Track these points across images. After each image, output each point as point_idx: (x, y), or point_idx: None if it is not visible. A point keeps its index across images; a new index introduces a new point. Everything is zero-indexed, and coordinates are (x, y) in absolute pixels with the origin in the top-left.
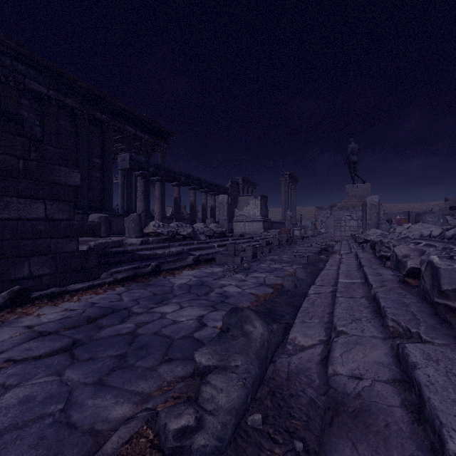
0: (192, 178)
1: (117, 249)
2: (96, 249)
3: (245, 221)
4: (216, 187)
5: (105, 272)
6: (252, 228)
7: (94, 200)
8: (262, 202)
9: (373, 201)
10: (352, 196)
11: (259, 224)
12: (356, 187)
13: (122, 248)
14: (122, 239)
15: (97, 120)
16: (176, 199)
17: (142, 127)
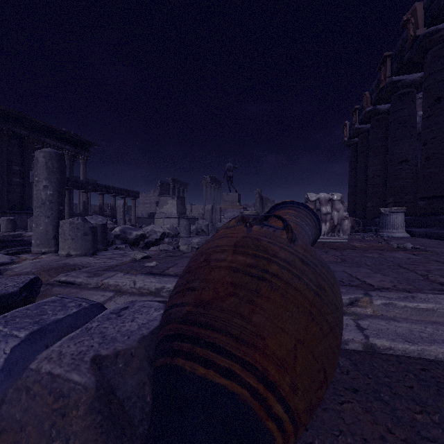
0: (100, 186)
1: (16, 239)
2: (1, 238)
3: (164, 217)
4: (126, 191)
5: (4, 250)
6: (170, 223)
7: (14, 201)
8: (179, 202)
9: (208, 208)
10: (227, 201)
11: (175, 220)
12: (230, 194)
13: (21, 238)
14: (22, 233)
15: (17, 134)
16: (84, 202)
17: (62, 139)
